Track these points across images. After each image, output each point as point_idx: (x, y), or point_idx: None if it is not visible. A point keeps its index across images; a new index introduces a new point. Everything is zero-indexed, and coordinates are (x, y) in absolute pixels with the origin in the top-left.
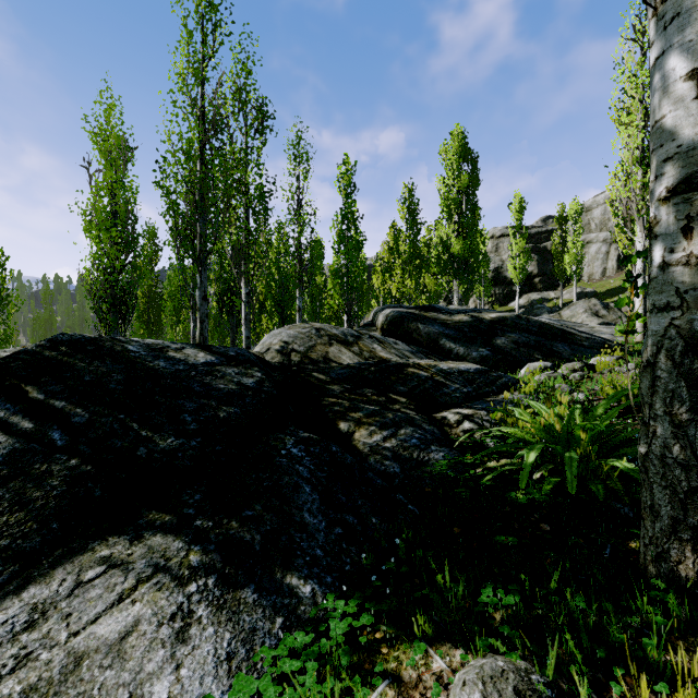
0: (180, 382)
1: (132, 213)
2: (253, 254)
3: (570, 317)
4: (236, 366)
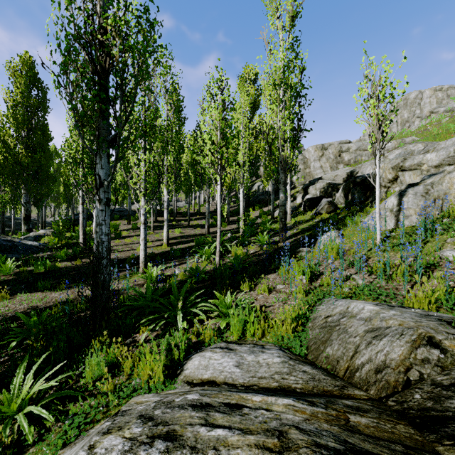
0: None
1: None
2: None
3: None
4: None
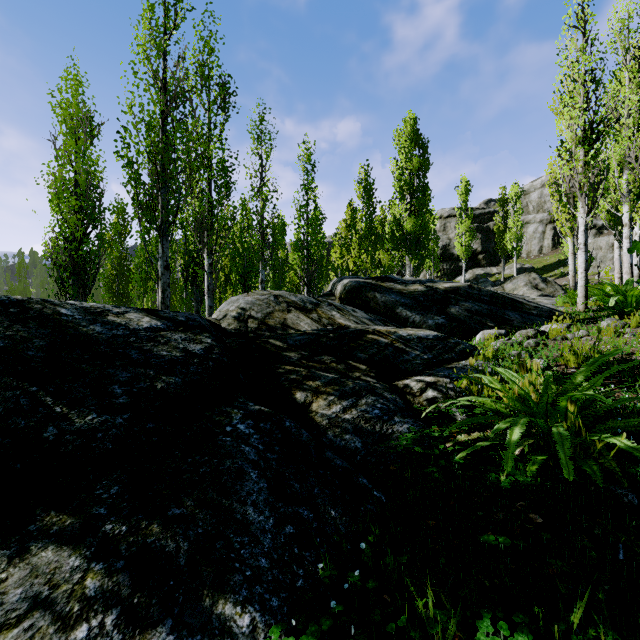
0: (115, 348)
1: (98, 186)
2: (216, 226)
3: (512, 290)
4: (183, 332)
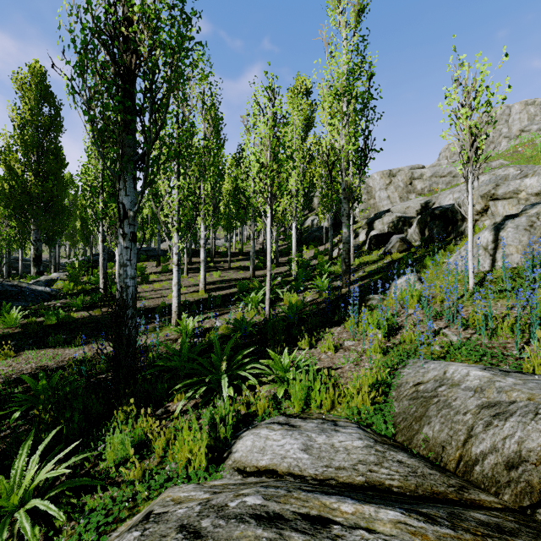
0: None
1: None
2: None
3: None
4: None
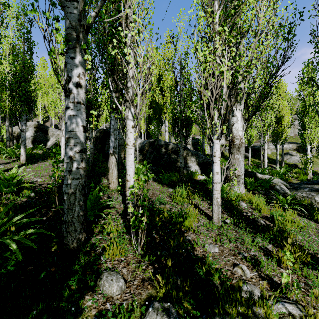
0: None
1: None
2: None
3: None
4: None
